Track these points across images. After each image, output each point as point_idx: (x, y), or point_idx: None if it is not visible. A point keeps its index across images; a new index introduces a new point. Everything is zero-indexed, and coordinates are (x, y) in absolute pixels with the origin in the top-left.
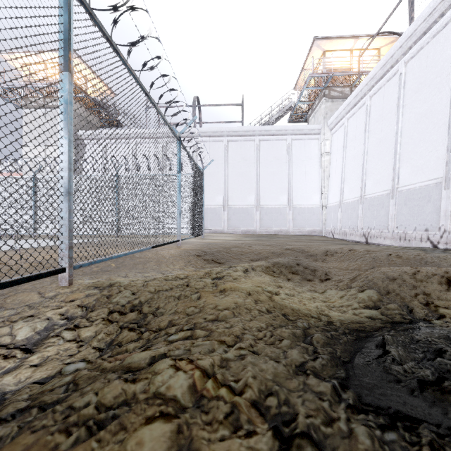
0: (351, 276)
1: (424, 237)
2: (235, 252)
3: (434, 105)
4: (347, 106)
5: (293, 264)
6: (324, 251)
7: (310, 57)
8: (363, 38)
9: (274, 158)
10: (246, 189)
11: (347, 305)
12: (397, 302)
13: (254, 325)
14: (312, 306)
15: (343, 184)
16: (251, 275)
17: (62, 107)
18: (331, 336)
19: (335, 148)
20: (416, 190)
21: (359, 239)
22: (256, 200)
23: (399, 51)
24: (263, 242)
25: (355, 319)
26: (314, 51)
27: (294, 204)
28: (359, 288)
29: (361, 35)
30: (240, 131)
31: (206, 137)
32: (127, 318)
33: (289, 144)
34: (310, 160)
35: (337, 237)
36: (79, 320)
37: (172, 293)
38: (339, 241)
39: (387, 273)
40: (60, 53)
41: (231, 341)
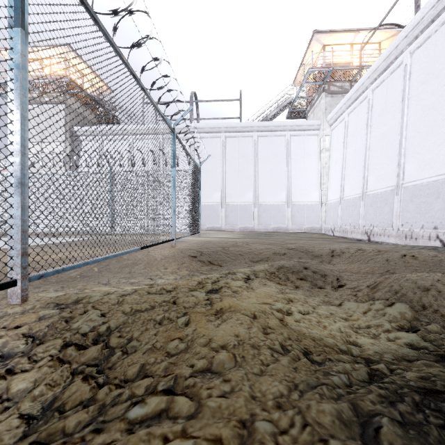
0: (370, 284)
1: (433, 236)
2: (233, 252)
3: (443, 96)
4: (348, 100)
5: (300, 268)
6: (330, 251)
7: (309, 52)
8: (363, 31)
9: (272, 155)
10: (244, 185)
11: (375, 325)
12: (438, 321)
13: (269, 389)
14: (334, 329)
15: (343, 181)
16: (254, 285)
17: (12, 73)
18: (401, 417)
19: (335, 144)
20: (423, 186)
21: (361, 237)
22: (254, 197)
23: (404, 41)
24: (263, 240)
25: (396, 351)
26: (313, 45)
27: (293, 200)
28: (385, 301)
29: (362, 29)
30: (238, 127)
31: (204, 133)
32: (86, 356)
33: (288, 140)
34: (309, 156)
35: (337, 235)
36: (17, 361)
37: (152, 315)
38: (340, 239)
39: (417, 282)
40: (9, 4)
41: (232, 438)
